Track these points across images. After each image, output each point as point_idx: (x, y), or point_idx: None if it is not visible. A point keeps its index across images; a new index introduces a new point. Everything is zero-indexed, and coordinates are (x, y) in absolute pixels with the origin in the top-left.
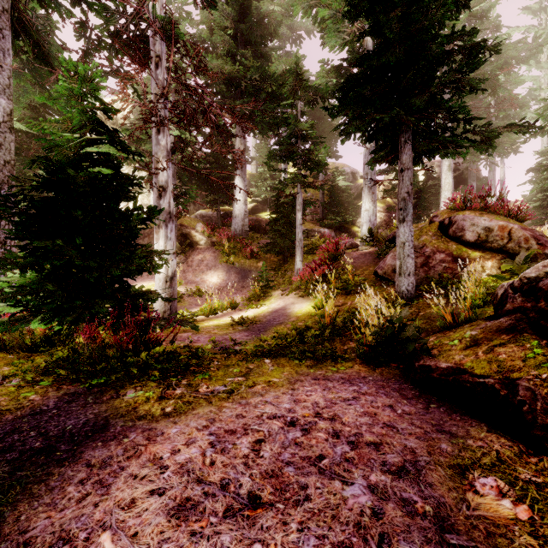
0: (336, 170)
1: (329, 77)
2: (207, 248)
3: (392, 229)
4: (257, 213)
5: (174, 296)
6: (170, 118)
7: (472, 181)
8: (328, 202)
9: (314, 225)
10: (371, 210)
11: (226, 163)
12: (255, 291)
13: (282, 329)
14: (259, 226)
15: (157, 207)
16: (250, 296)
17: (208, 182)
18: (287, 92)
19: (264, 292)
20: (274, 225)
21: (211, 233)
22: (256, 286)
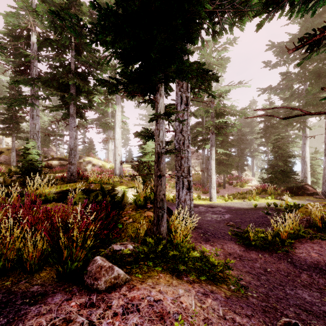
0: None
1: None
2: None
3: None
4: None
5: None
6: None
7: None
8: None
9: None
10: None
11: None
12: None
13: None
14: None
15: None
16: None
17: None
18: None
19: None
20: None
21: None
22: None
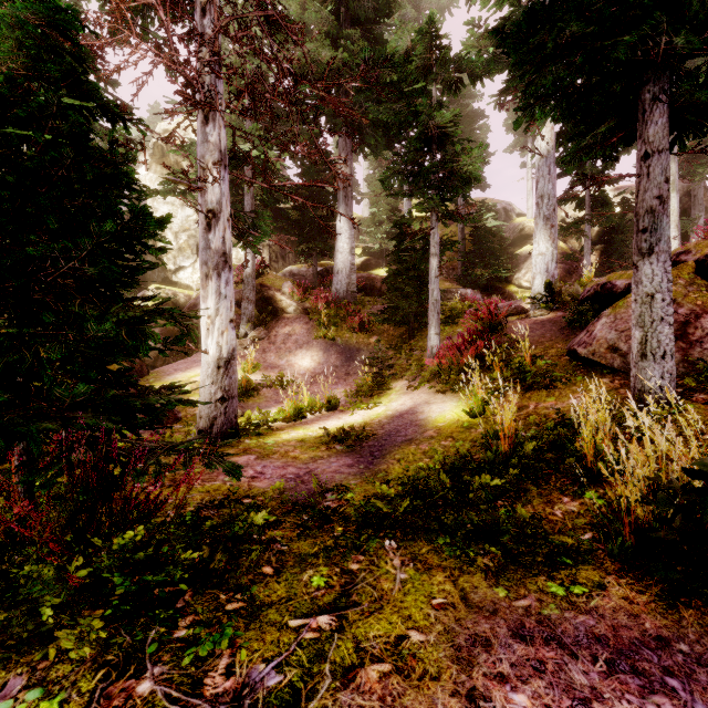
0: (482, 205)
1: (481, 46)
2: (297, 318)
3: (581, 283)
4: (369, 270)
5: (231, 391)
6: (228, 103)
7: (697, 211)
8: (471, 251)
9: (451, 284)
10: (548, 253)
11: (325, 198)
12: (366, 381)
13: (414, 453)
14: (371, 286)
15: (152, 212)
16: (358, 389)
17: (300, 226)
18: (415, 72)
19: (379, 382)
20: (394, 282)
21: (302, 295)
22: (367, 373)
